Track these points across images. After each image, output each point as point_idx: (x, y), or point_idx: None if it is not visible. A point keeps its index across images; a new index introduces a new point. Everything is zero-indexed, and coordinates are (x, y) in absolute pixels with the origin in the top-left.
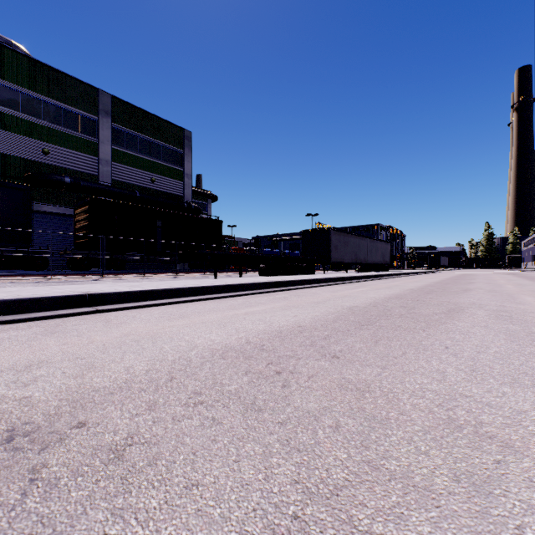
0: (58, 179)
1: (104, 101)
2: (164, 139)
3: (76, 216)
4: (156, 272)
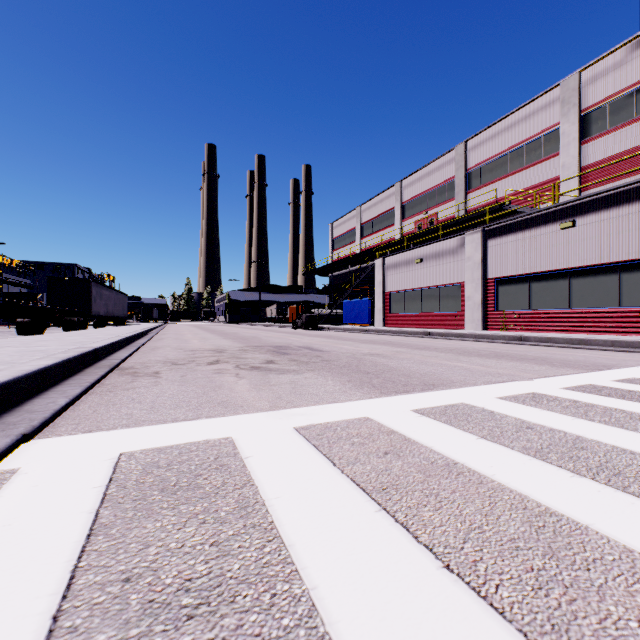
0: None
1: None
2: None
3: None
4: None
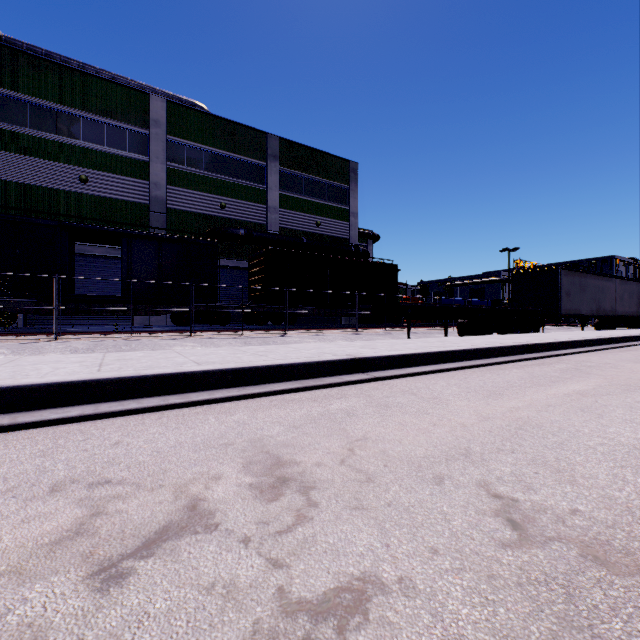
0: (235, 232)
1: (272, 145)
2: (329, 176)
3: (250, 269)
4: (333, 327)
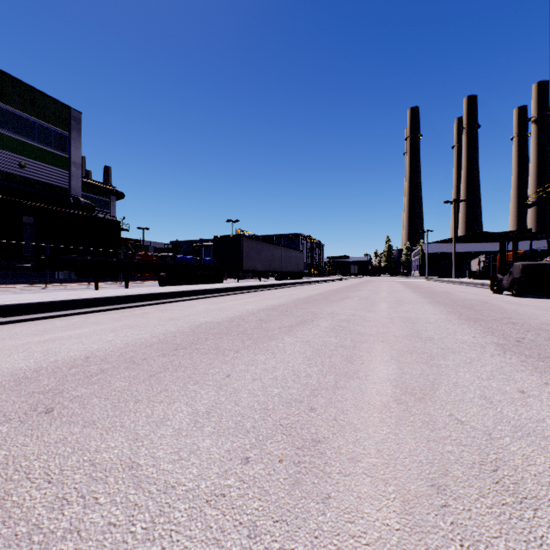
0: None
1: None
2: (40, 115)
3: None
4: (15, 282)
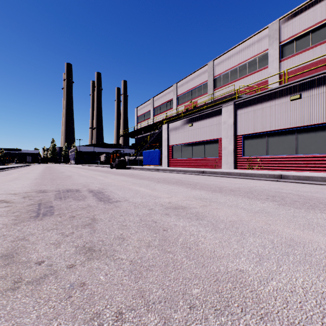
0: None
1: None
2: None
3: None
4: None
